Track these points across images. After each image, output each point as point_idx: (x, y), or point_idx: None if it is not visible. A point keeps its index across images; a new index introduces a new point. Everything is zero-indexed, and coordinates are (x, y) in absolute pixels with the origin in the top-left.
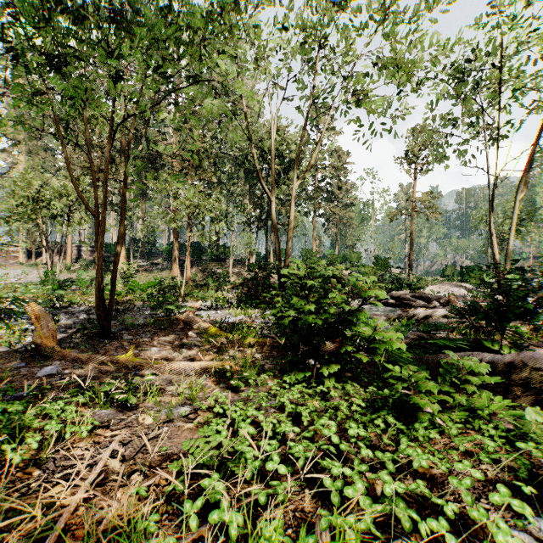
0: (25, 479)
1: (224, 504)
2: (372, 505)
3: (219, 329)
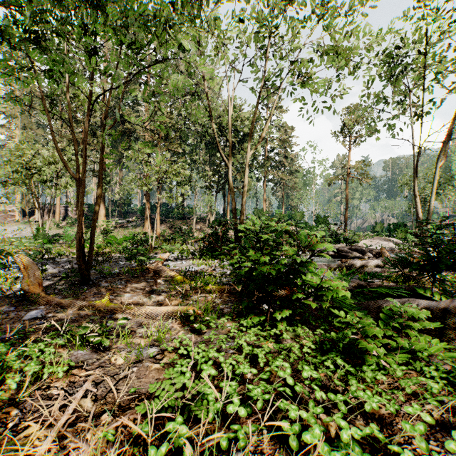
0: (4, 419)
1: (187, 453)
2: (331, 451)
3: (184, 277)
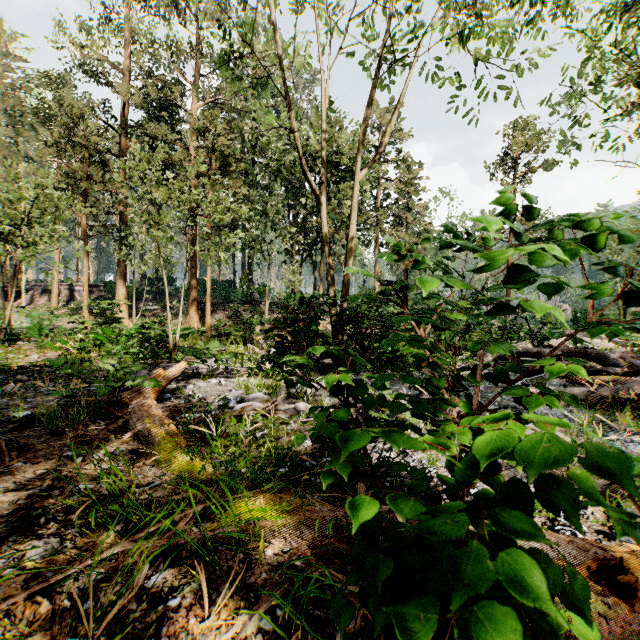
0: None
1: None
2: None
3: (186, 440)
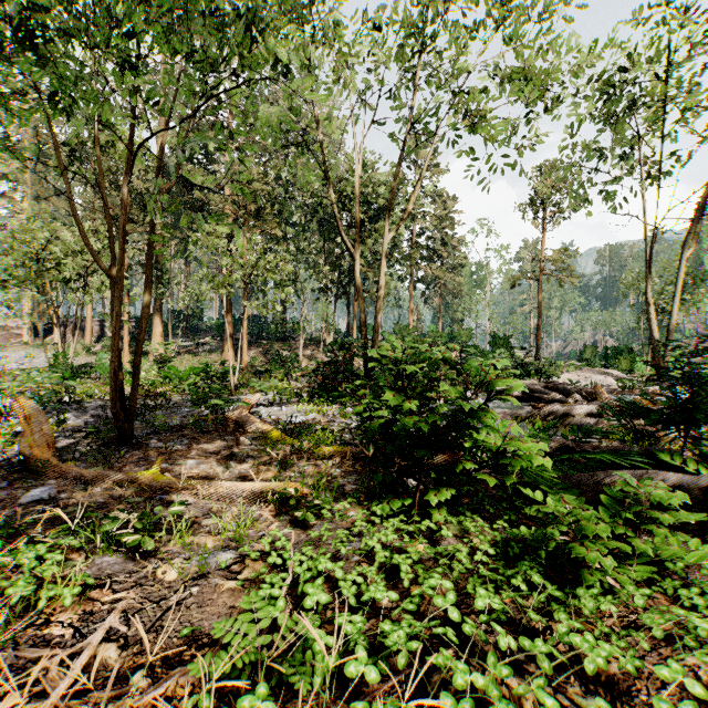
0: None
1: None
2: None
3: (282, 433)
